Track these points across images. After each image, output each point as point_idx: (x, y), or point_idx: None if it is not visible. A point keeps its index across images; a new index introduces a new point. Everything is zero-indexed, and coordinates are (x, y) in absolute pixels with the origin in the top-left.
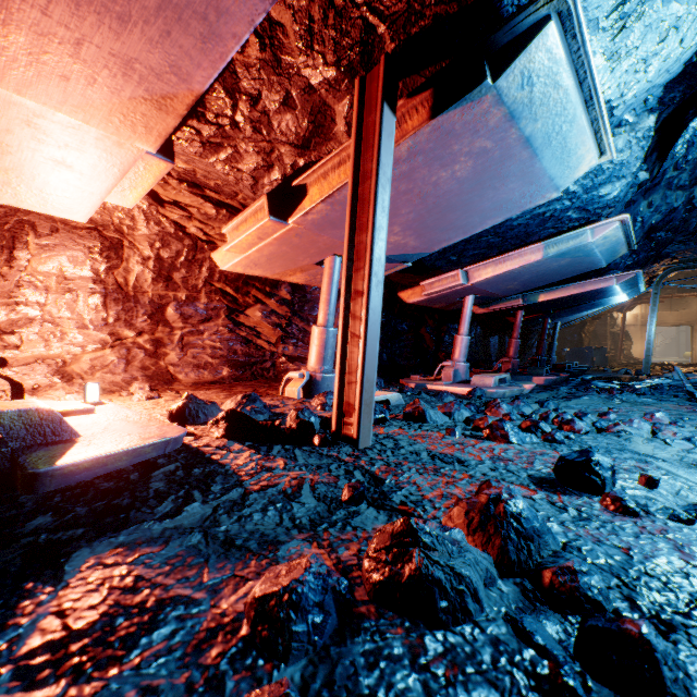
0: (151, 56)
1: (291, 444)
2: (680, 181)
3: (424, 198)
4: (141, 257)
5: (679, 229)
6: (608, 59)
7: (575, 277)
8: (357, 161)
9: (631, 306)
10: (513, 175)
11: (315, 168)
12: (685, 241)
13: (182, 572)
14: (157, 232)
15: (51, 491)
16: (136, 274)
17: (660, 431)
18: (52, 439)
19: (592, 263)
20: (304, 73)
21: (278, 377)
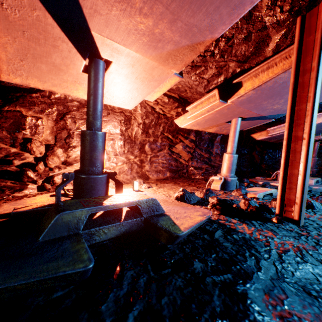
0: (203, 22)
1: (258, 221)
2: None
3: None
4: (137, 123)
5: None
6: None
7: None
8: (298, 64)
9: None
10: None
11: (250, 72)
12: None
13: (321, 318)
14: (144, 111)
15: (177, 243)
16: (135, 131)
17: None
18: (156, 213)
19: None
20: (264, 20)
21: (189, 177)
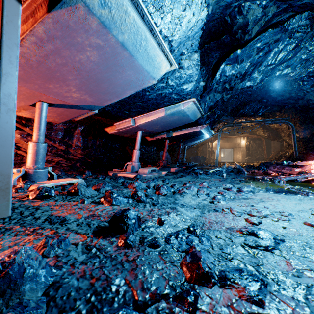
0: None
1: None
2: (218, 89)
3: (79, 71)
4: None
5: (225, 110)
6: (157, 10)
7: (186, 126)
8: None
9: (214, 140)
10: (126, 66)
11: None
12: (227, 115)
13: None
14: None
15: None
16: None
17: (199, 191)
18: None
19: (188, 119)
20: None
21: None
